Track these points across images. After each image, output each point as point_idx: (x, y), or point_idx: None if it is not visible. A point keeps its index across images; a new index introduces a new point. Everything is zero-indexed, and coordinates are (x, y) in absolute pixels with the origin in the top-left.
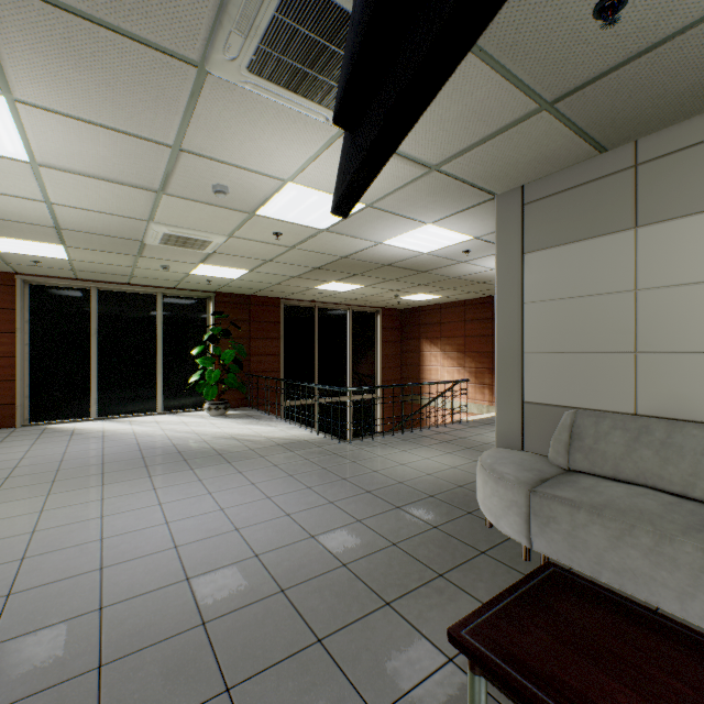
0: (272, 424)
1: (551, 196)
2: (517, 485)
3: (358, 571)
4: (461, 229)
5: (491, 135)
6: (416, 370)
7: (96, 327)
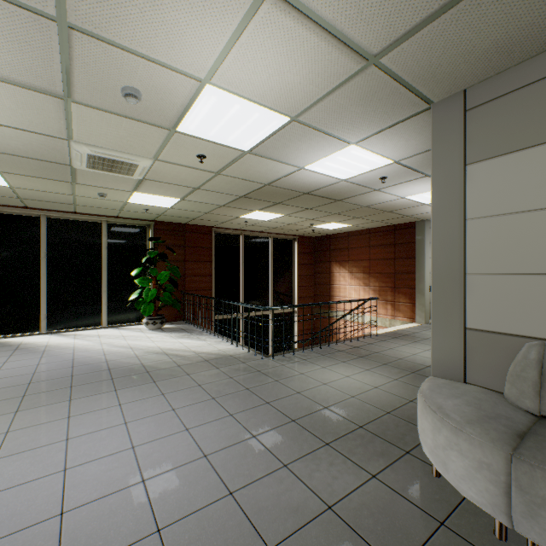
0: (202, 337)
1: (503, 96)
2: (489, 443)
3: None
4: (384, 151)
5: None
6: (327, 288)
7: (45, 251)
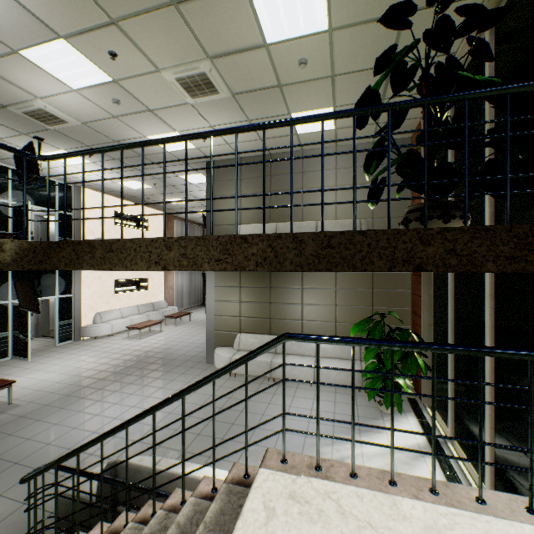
0: None
1: None
2: None
3: None
4: None
5: None
6: None
7: None
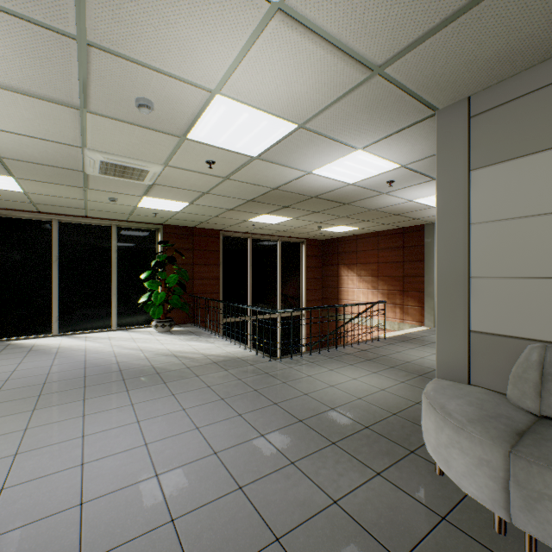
0: (210, 340)
1: (506, 103)
2: (489, 441)
3: (294, 551)
4: (390, 155)
5: (455, 14)
6: (335, 291)
7: (57, 254)
